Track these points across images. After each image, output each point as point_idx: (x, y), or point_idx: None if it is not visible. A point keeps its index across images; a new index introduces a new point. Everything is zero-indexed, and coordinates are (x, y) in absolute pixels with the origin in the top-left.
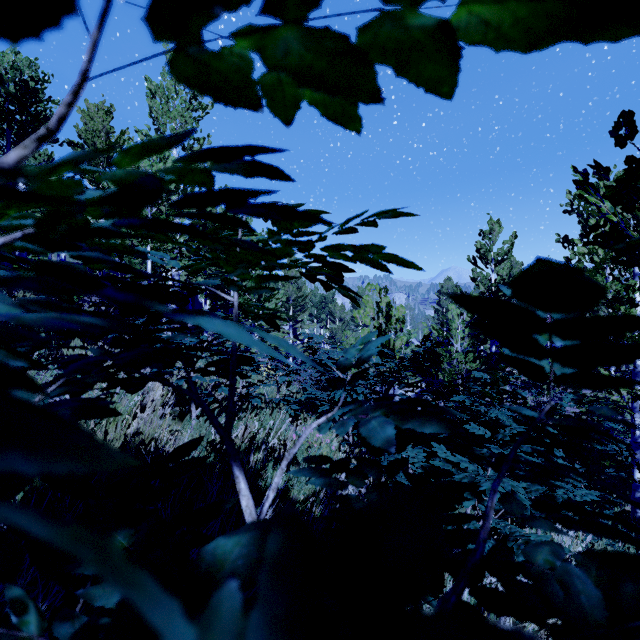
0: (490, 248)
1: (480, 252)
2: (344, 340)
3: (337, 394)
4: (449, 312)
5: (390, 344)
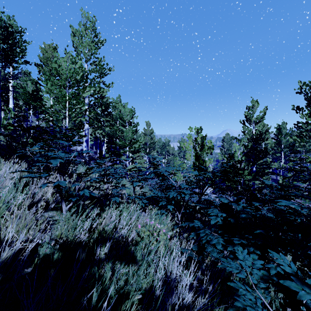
0: (252, 115)
1: (247, 117)
2: (175, 162)
3: (171, 194)
4: (233, 147)
5: (203, 163)
